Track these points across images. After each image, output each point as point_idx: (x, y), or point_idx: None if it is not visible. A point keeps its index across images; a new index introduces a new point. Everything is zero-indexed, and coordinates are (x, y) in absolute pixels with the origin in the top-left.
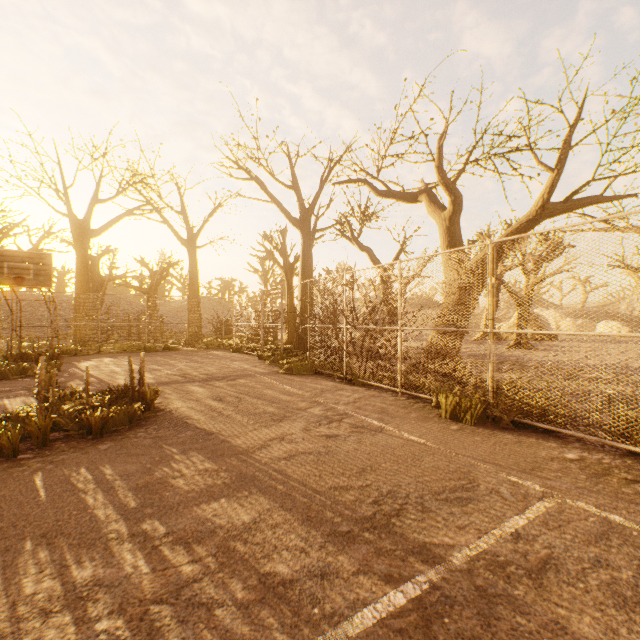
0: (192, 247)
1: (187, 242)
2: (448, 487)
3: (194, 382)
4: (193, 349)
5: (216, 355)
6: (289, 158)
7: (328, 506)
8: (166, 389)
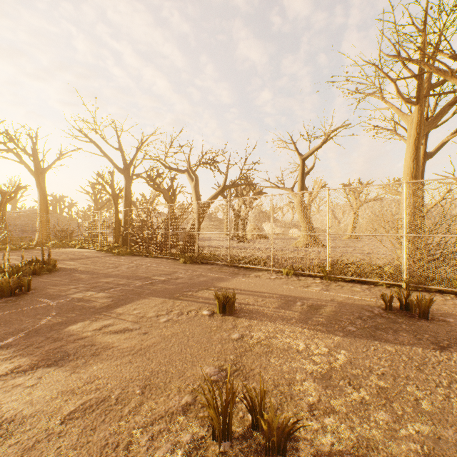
0: (42, 178)
1: (38, 175)
2: (169, 273)
3: (65, 260)
4: (45, 248)
5: (67, 250)
6: (116, 132)
7: (134, 277)
8: None
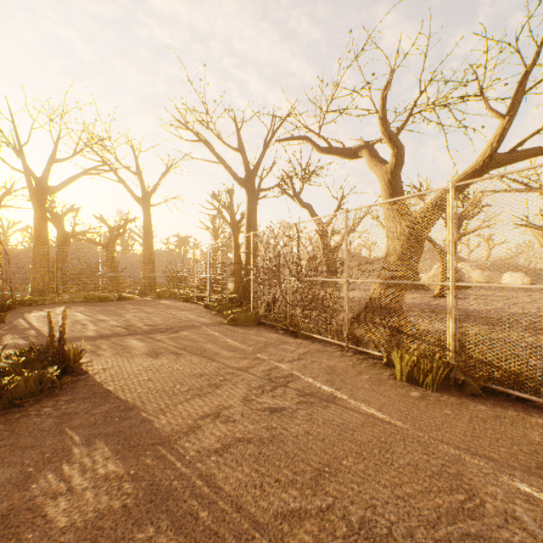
0: (146, 205)
1: (142, 200)
2: (443, 509)
3: (135, 335)
4: (146, 298)
5: (166, 304)
6: (235, 122)
7: None
8: (103, 344)
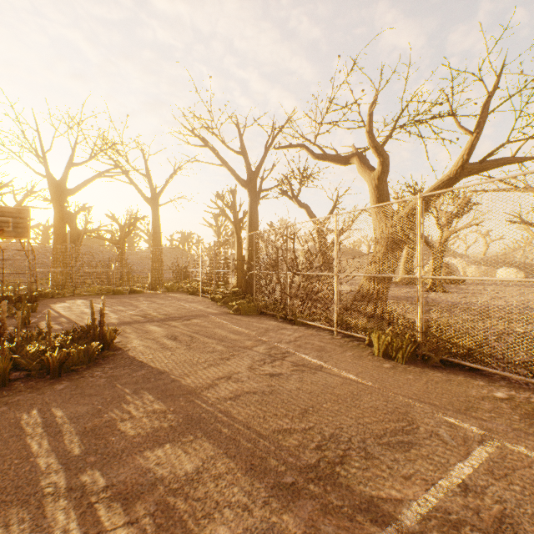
0: (155, 204)
1: (151, 200)
2: (389, 430)
3: (153, 322)
4: (155, 292)
5: (175, 297)
6: (238, 128)
7: (272, 452)
8: (127, 328)
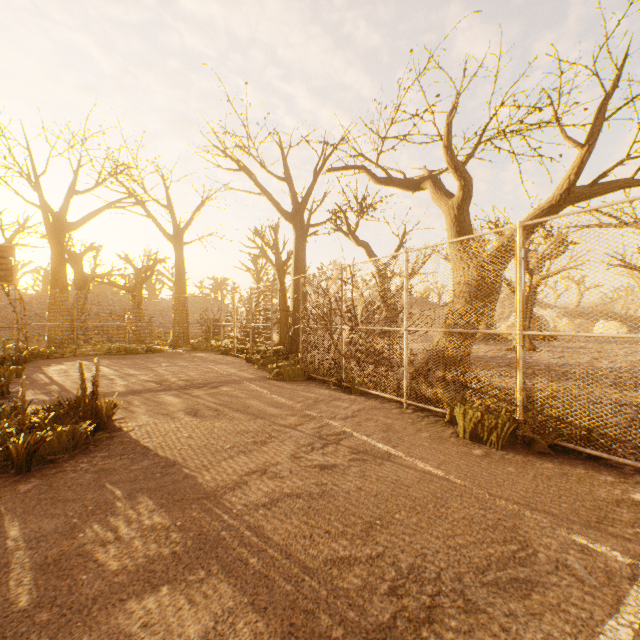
0: (178, 243)
1: (173, 237)
2: (494, 558)
3: (170, 390)
4: (178, 351)
5: (202, 358)
6: (281, 148)
7: (322, 601)
8: (135, 400)
